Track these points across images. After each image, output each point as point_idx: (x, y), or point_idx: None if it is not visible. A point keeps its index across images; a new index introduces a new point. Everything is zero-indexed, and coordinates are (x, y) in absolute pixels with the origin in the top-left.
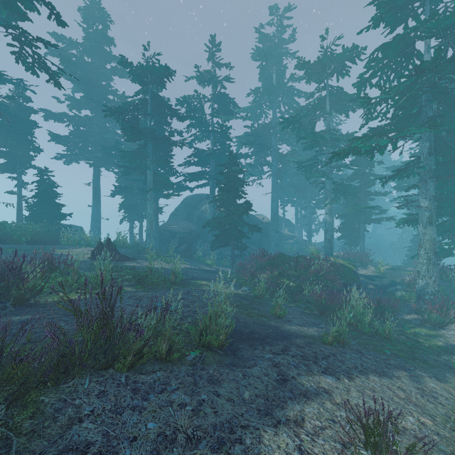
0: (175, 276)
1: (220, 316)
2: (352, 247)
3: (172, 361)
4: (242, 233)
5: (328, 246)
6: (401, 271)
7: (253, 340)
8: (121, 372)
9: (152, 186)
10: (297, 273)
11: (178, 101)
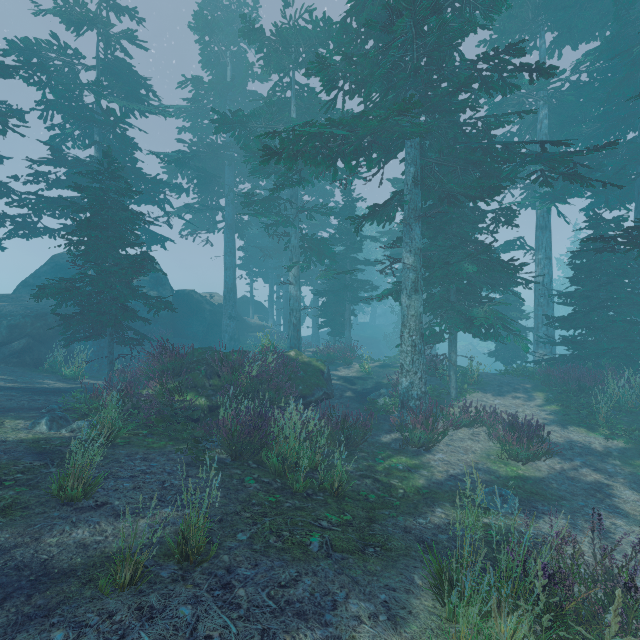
0: None
1: None
2: (342, 339)
3: None
4: (124, 311)
5: (293, 335)
6: (391, 369)
7: None
8: None
9: None
10: (222, 381)
11: (10, 45)
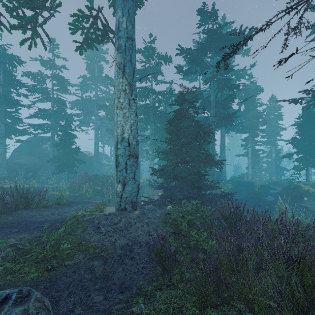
0: (34, 189)
1: (64, 196)
2: None
3: (48, 206)
4: (73, 165)
5: None
6: None
7: (76, 203)
8: (33, 208)
9: (4, 133)
10: (103, 183)
11: (24, 73)
